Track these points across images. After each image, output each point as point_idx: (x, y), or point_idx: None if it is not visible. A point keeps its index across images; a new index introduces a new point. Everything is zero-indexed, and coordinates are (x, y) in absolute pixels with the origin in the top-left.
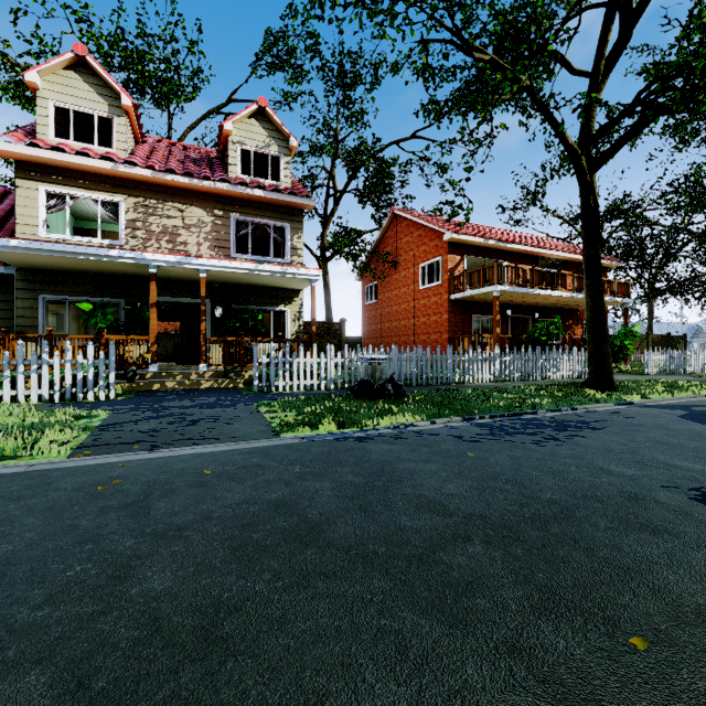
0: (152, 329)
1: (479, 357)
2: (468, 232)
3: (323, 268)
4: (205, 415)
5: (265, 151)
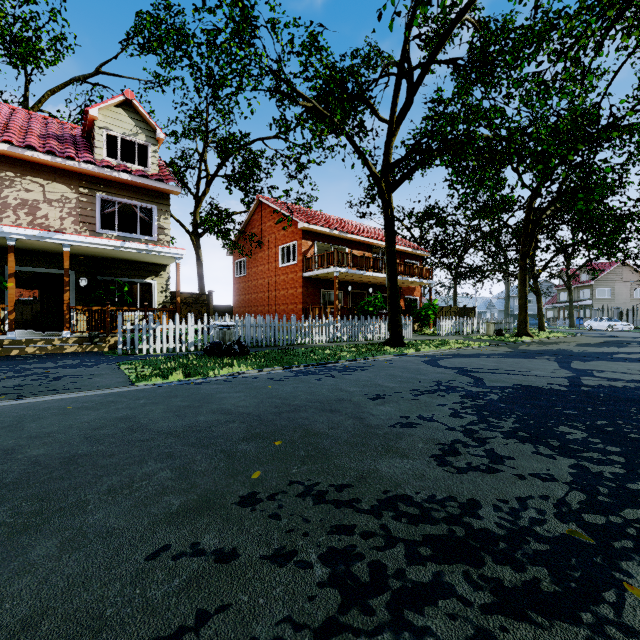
0: (10, 298)
1: (317, 324)
2: (317, 222)
3: (196, 243)
4: (69, 373)
5: (132, 139)
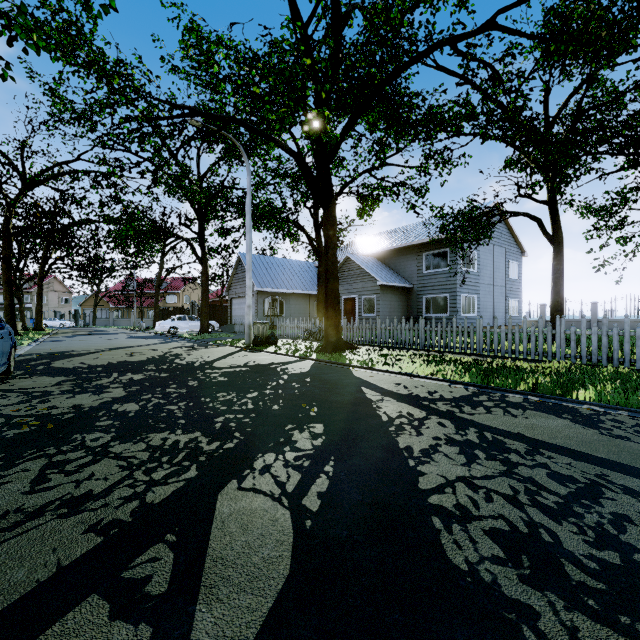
0: None
1: None
2: None
3: None
4: None
5: None
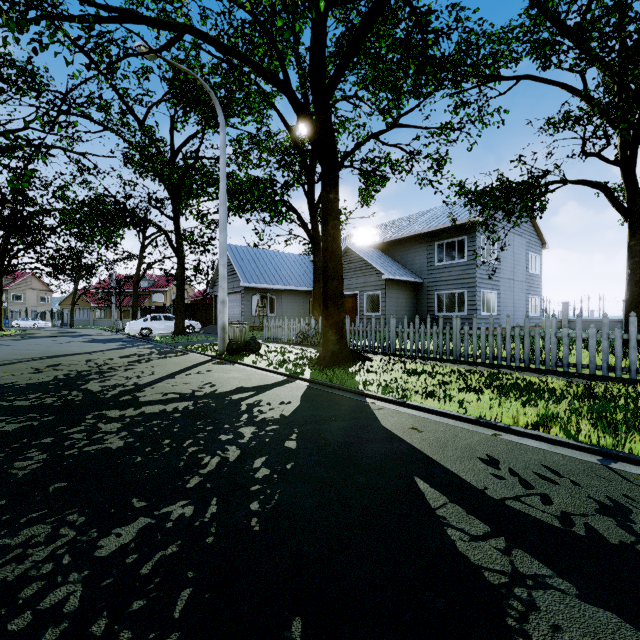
0: None
1: None
2: None
3: None
4: None
5: None
